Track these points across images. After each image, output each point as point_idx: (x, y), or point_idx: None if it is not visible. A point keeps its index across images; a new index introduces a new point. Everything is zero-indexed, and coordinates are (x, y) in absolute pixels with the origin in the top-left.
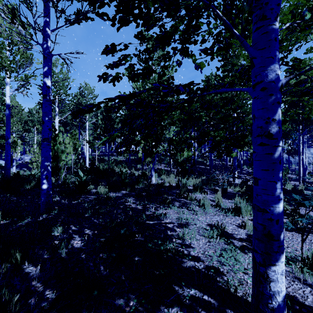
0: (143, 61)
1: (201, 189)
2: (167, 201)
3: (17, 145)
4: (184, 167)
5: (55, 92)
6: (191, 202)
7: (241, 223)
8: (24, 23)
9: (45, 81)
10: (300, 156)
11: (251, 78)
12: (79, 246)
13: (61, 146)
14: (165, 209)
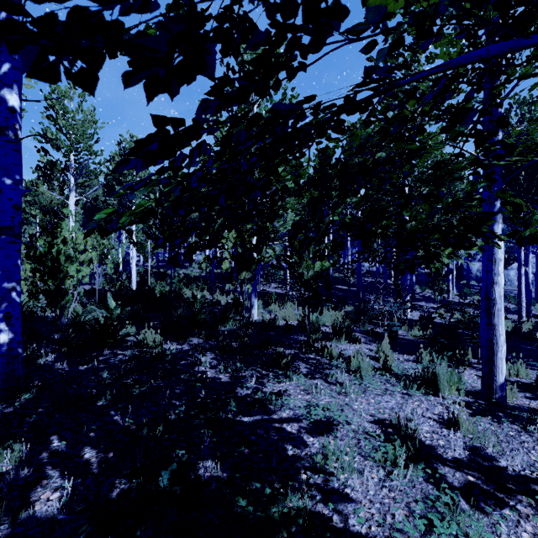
0: None
1: (348, 332)
2: (283, 361)
3: None
4: (314, 291)
5: (69, 146)
6: (331, 362)
7: (448, 415)
8: None
9: (3, 96)
10: (520, 269)
11: None
12: (51, 511)
13: (68, 249)
14: (278, 381)
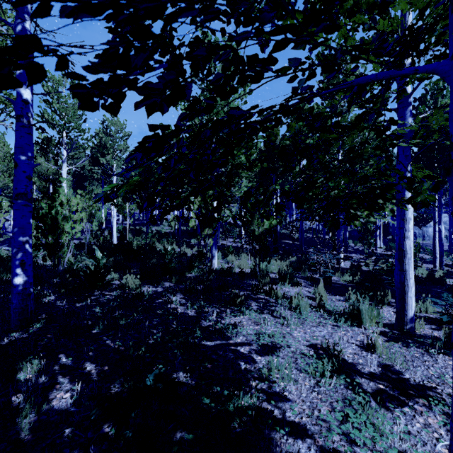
0: (191, 21)
1: (291, 278)
2: (238, 300)
3: (1, 209)
4: (263, 244)
5: (62, 125)
6: (277, 301)
7: (367, 341)
8: (5, 11)
9: (19, 91)
10: (435, 226)
11: (450, 33)
12: (65, 405)
13: (64, 210)
14: (234, 316)
